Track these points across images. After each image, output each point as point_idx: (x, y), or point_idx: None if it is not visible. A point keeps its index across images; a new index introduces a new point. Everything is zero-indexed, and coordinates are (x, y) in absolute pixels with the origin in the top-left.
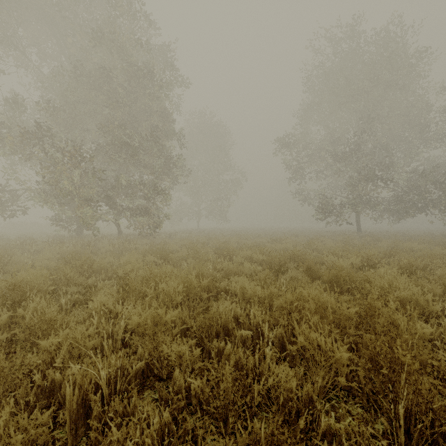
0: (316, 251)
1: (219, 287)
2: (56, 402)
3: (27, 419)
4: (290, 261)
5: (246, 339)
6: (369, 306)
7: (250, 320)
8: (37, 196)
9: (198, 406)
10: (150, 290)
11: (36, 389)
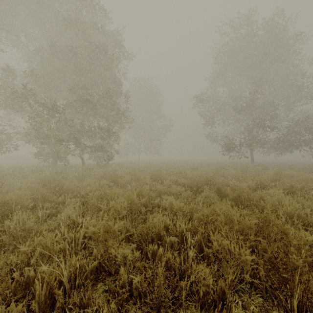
0: (223, 177)
1: (153, 203)
2: (30, 293)
3: (8, 306)
4: (205, 184)
5: (173, 243)
6: (265, 219)
7: (176, 228)
8: (24, 138)
9: (137, 297)
10: (103, 206)
11: (15, 283)
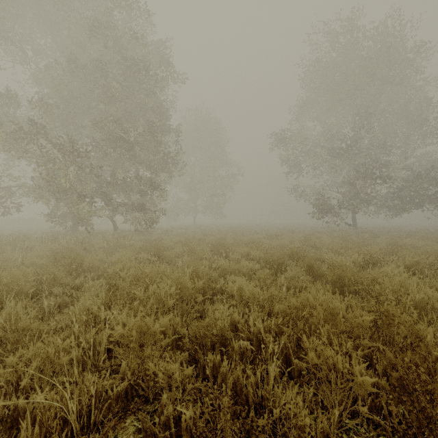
0: (315, 248)
1: (215, 287)
2: (17, 436)
3: None
4: (289, 259)
5: (245, 351)
6: (385, 313)
7: (250, 328)
8: (31, 192)
9: None
10: (140, 293)
11: None
